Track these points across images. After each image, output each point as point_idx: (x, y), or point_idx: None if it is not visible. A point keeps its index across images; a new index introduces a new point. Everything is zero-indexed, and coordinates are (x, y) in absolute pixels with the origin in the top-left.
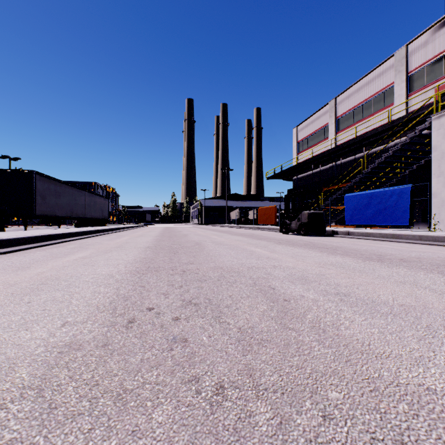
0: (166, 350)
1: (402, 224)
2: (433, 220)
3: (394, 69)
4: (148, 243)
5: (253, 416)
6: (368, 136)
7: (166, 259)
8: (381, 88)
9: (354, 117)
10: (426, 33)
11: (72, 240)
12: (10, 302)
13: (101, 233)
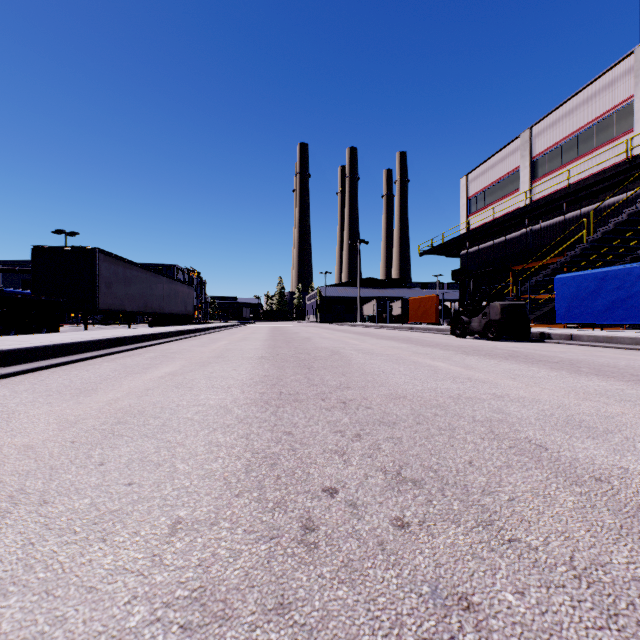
0: None
1: None
2: None
3: (634, 74)
4: (259, 350)
5: None
6: (589, 183)
7: (301, 379)
8: (610, 107)
9: (562, 156)
10: None
11: (150, 345)
12: (69, 462)
13: (187, 336)
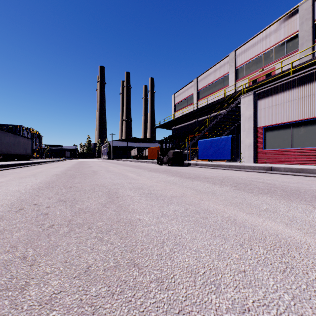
0: (34, 217)
1: (227, 158)
2: (241, 156)
3: (229, 64)
4: (58, 172)
5: (59, 231)
6: (214, 104)
7: (64, 181)
8: (222, 75)
9: (207, 91)
10: (245, 45)
11: None
12: None
13: (22, 166)
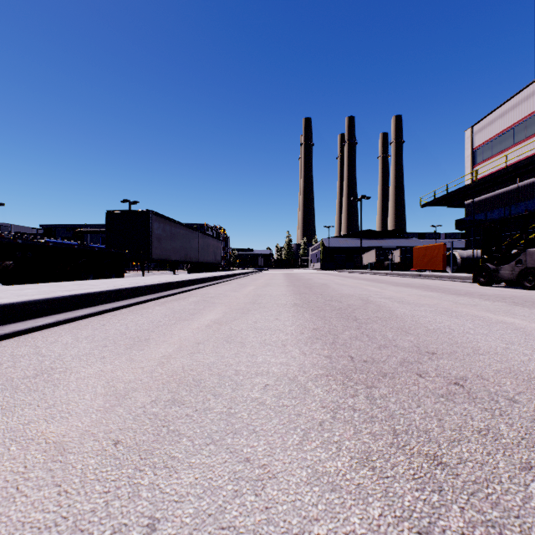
0: None
1: None
2: None
3: None
4: (287, 296)
5: None
6: None
7: (359, 336)
8: None
9: None
10: None
11: (191, 289)
12: (103, 509)
13: (219, 281)
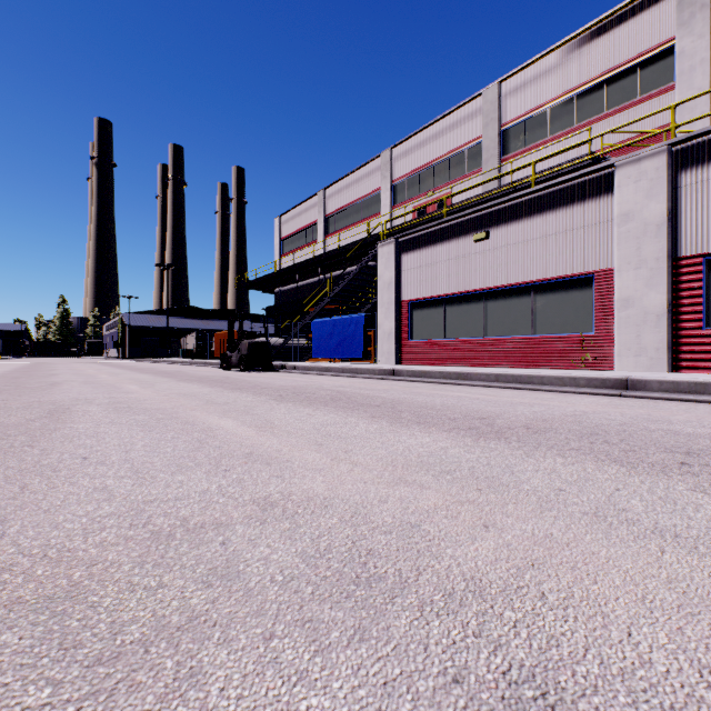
0: None
1: (358, 356)
2: (379, 352)
3: (381, 172)
4: None
5: None
6: (350, 249)
7: None
8: (370, 191)
9: (344, 220)
10: (407, 142)
11: None
12: None
13: None
